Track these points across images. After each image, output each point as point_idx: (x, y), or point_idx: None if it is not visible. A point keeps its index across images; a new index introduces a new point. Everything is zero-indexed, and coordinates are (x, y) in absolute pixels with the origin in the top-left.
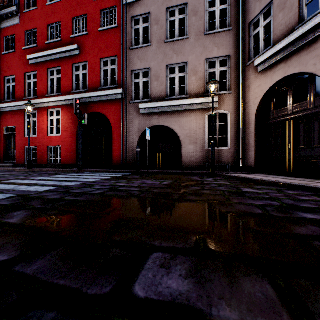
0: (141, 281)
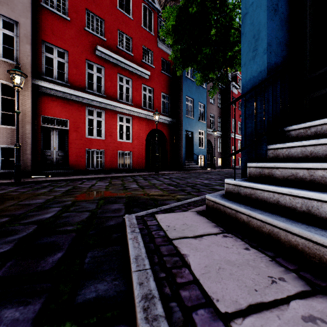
0: (37, 202)
